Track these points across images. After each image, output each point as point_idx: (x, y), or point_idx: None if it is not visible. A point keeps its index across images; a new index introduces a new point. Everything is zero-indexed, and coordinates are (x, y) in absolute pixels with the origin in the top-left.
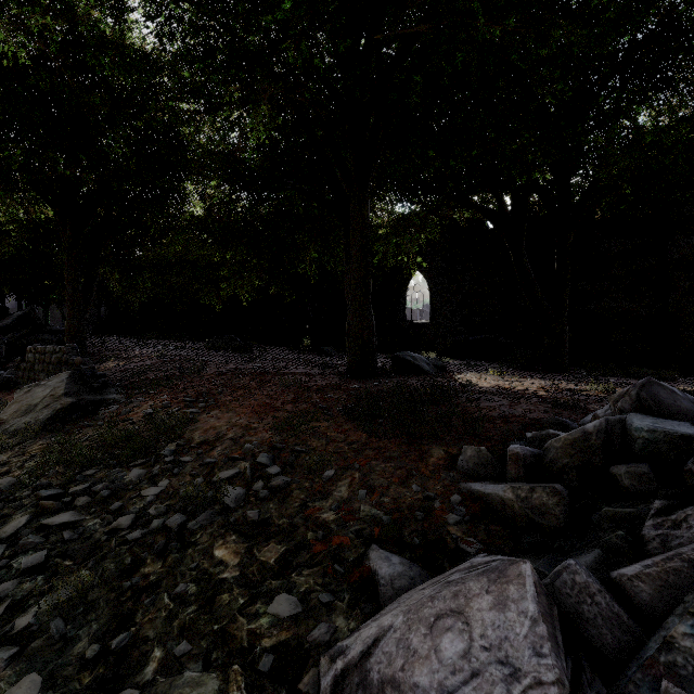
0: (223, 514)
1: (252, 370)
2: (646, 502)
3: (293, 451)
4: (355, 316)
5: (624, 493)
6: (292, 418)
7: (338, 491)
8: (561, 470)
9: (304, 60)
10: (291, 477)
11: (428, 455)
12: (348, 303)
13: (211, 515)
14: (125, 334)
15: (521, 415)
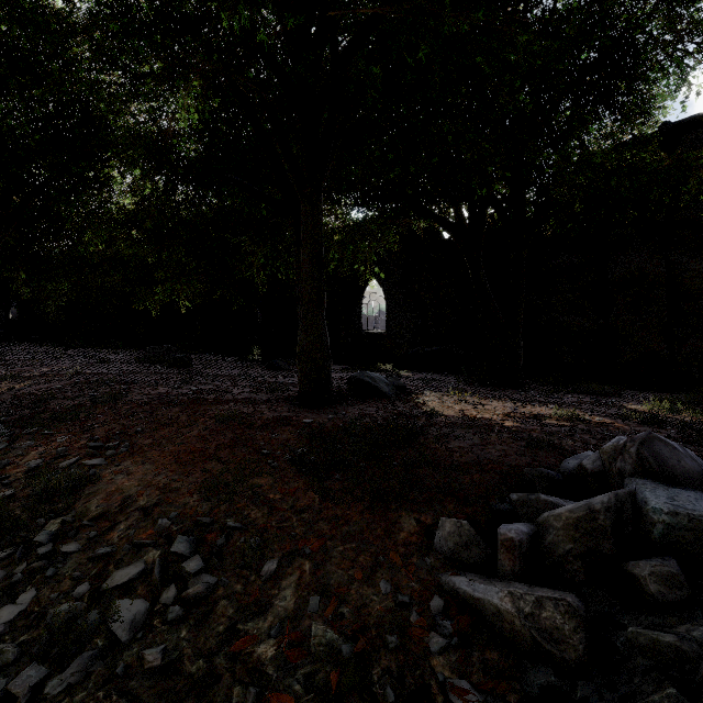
0: (109, 656)
1: (184, 396)
2: (684, 622)
3: (224, 528)
4: (307, 335)
5: (650, 603)
6: (227, 471)
7: (282, 598)
8: (563, 558)
9: (246, 33)
10: (217, 575)
11: (397, 528)
12: (300, 319)
13: (88, 662)
14: (42, 340)
15: (496, 461)
